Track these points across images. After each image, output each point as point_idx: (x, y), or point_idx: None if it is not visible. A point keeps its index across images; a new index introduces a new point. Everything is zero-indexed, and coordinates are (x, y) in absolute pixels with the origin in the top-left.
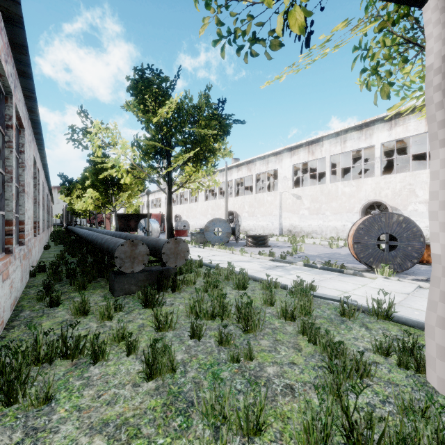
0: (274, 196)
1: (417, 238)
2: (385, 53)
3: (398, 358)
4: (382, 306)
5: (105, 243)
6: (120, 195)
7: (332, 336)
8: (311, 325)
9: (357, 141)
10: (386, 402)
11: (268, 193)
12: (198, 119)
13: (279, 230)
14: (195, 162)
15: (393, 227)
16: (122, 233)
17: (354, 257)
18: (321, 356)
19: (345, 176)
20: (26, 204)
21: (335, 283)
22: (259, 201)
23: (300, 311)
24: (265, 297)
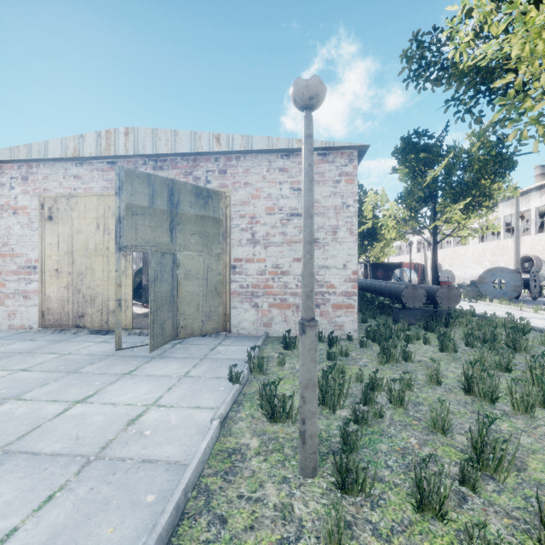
0: None
1: None
2: None
3: None
4: None
5: (386, 288)
6: (374, 246)
7: None
8: None
9: None
10: None
11: None
12: (469, 165)
13: None
14: (465, 209)
15: None
16: (388, 281)
17: None
18: None
19: None
20: None
21: None
22: None
23: None
24: (544, 339)
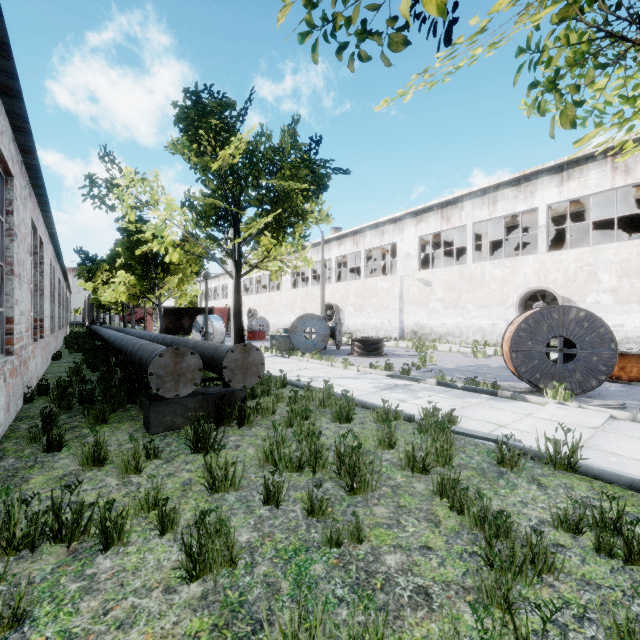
0: (392, 282)
1: (606, 343)
2: (569, 56)
3: (597, 539)
4: (562, 449)
5: (137, 352)
6: (167, 280)
7: (489, 501)
8: (455, 482)
9: (513, 202)
10: (586, 621)
11: (382, 278)
12: (280, 167)
13: (400, 331)
14: (276, 230)
15: (570, 327)
16: (166, 336)
17: (512, 372)
18: (472, 534)
19: (495, 253)
20: (17, 292)
21: (485, 411)
22: (369, 289)
23: (434, 458)
24: (381, 436)
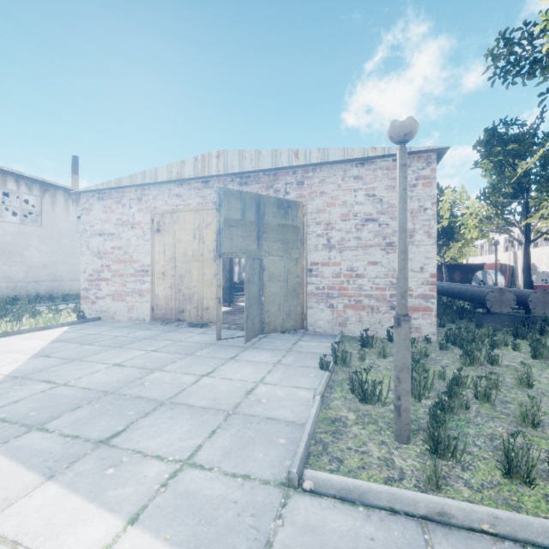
0: None
1: None
2: None
3: None
4: None
5: (466, 291)
6: (451, 246)
7: None
8: None
9: None
10: None
11: None
12: None
13: None
14: None
15: None
16: (468, 285)
17: None
18: None
19: None
20: None
21: None
22: None
23: None
24: None
